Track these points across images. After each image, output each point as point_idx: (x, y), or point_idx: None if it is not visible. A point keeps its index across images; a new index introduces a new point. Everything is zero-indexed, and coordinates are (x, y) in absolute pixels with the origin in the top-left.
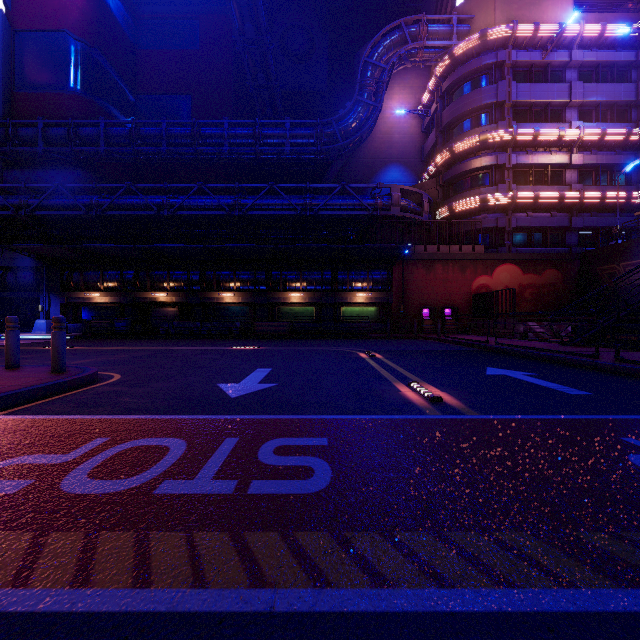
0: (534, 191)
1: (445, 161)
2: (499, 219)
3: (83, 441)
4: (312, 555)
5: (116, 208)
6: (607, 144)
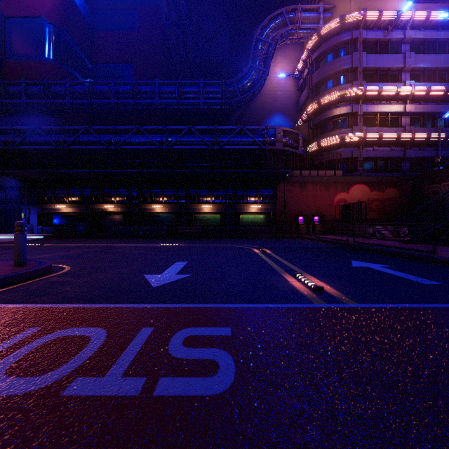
0: (379, 131)
1: (314, 110)
2: (353, 152)
3: (17, 331)
4: None
5: (77, 144)
6: (431, 98)
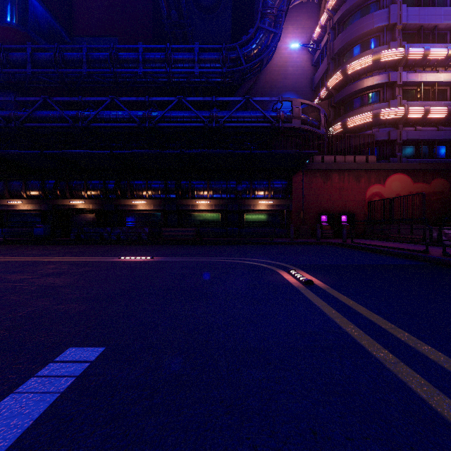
0: (424, 106)
1: (337, 84)
2: (391, 132)
3: None
4: None
5: (34, 120)
6: None
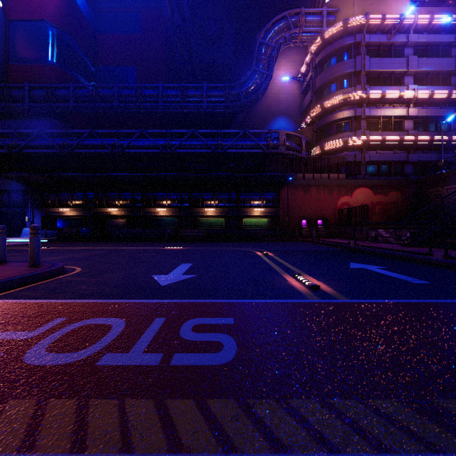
0: (382, 135)
1: (318, 114)
2: (357, 155)
3: (46, 320)
4: (221, 421)
5: (81, 147)
6: (434, 101)
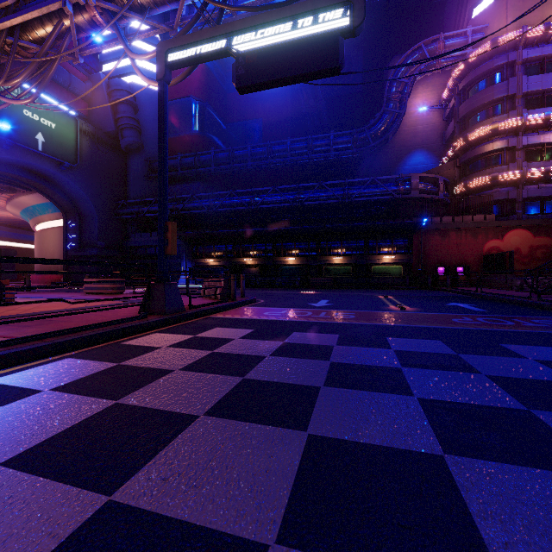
0: (545, 166)
1: (461, 147)
2: (510, 192)
3: (281, 311)
4: (350, 321)
5: (223, 206)
6: None
